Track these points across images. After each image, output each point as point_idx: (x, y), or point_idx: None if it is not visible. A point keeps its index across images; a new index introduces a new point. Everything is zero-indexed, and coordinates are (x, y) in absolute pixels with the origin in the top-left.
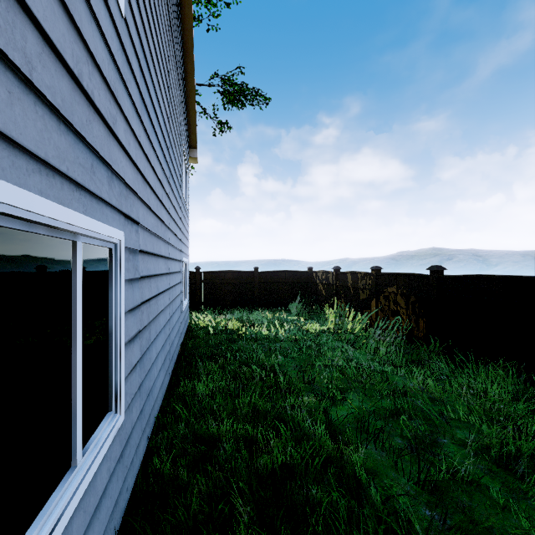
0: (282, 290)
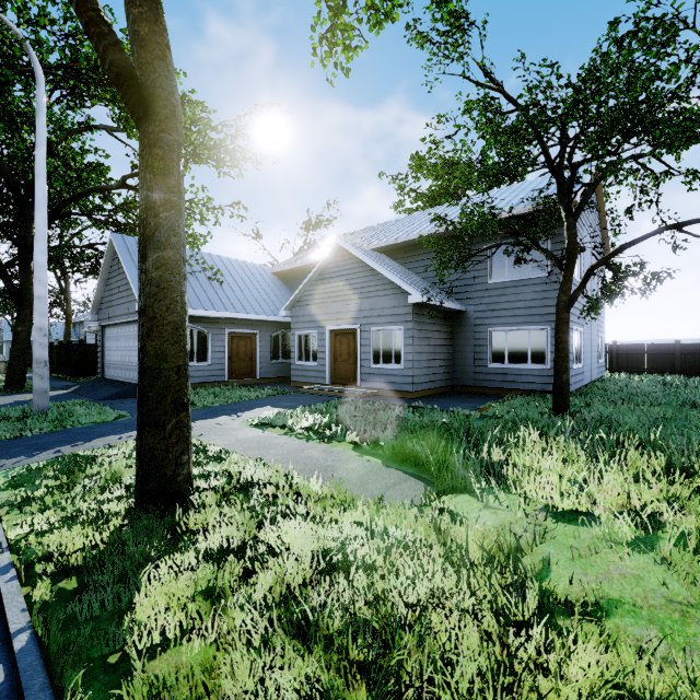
0: None
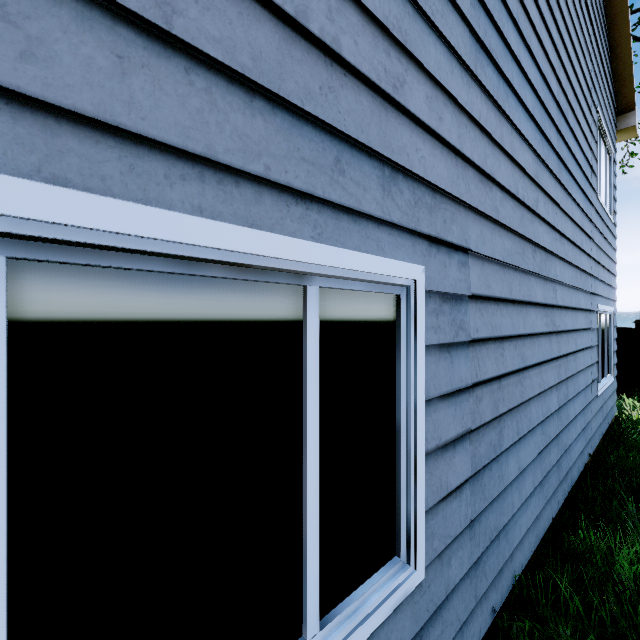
0: None
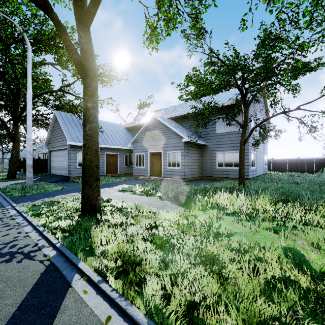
0: (312, 166)
